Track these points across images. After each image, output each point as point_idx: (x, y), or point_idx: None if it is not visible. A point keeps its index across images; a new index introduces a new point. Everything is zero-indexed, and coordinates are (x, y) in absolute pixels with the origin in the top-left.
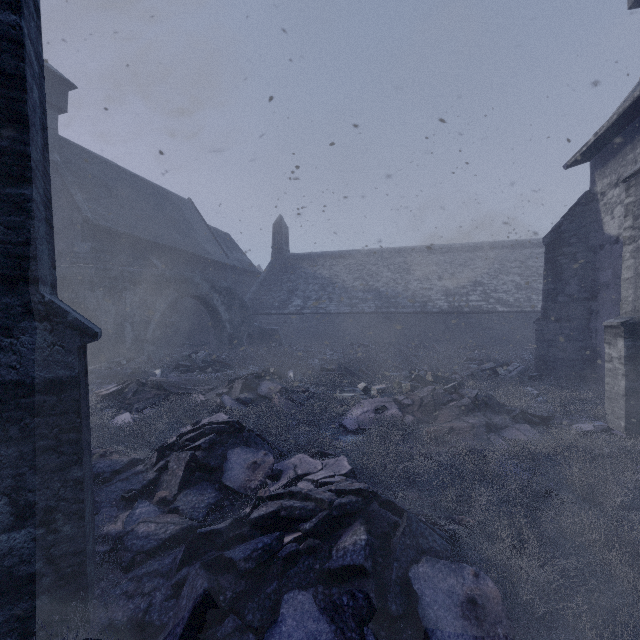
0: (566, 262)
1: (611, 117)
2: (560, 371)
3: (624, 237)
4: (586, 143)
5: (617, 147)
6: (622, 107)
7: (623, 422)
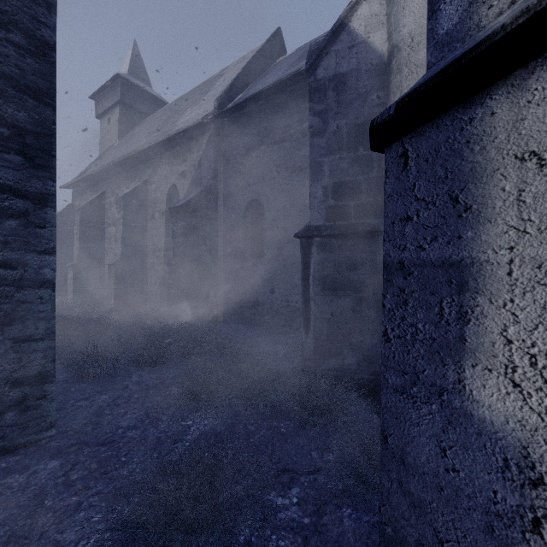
0: (61, 236)
1: (76, 179)
2: (58, 292)
3: (75, 232)
4: (68, 183)
5: (81, 190)
6: (79, 178)
7: (73, 301)
